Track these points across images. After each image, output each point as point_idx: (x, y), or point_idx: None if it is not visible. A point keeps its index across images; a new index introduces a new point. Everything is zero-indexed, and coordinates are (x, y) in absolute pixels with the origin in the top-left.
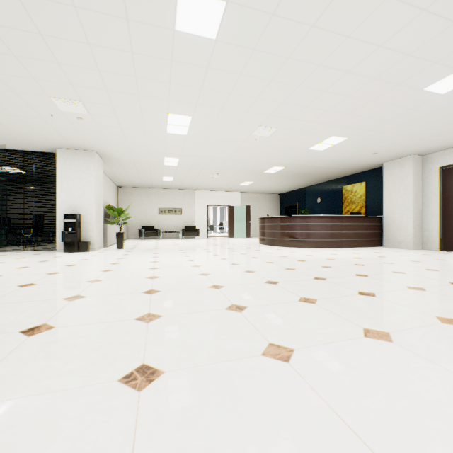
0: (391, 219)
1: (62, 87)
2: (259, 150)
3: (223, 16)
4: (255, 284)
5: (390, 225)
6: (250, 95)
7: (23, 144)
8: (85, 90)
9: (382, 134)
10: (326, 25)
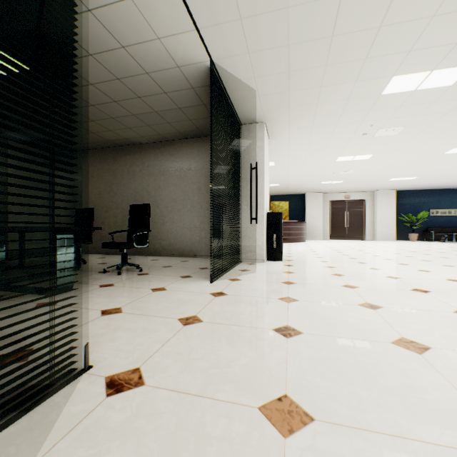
0: (311, 224)
1: (418, 130)
2: (313, 176)
3: (455, 153)
4: (434, 251)
5: (310, 228)
6: (394, 164)
7: (263, 102)
8: (411, 136)
9: (348, 184)
10: (440, 163)
